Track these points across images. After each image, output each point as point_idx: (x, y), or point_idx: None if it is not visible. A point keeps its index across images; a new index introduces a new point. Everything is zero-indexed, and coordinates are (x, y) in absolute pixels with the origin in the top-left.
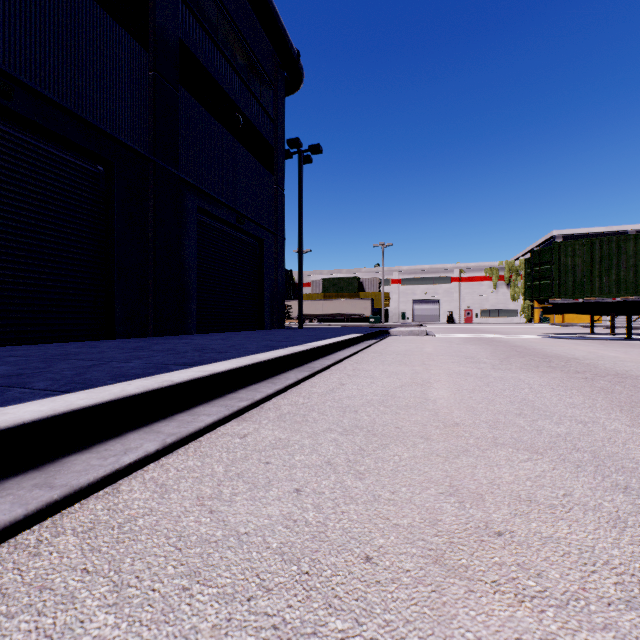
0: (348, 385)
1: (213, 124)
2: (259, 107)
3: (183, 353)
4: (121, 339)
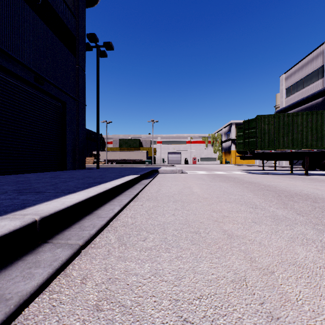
0: None
1: None
2: None
3: None
4: None
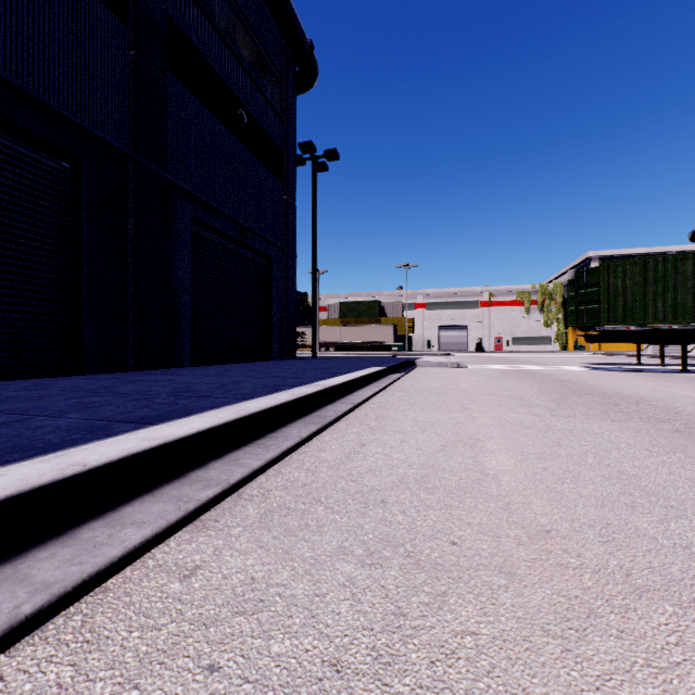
0: (370, 446)
1: (210, 120)
2: (266, 104)
3: (151, 398)
4: (91, 375)
